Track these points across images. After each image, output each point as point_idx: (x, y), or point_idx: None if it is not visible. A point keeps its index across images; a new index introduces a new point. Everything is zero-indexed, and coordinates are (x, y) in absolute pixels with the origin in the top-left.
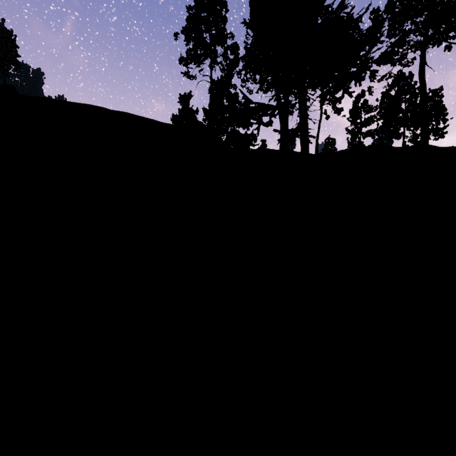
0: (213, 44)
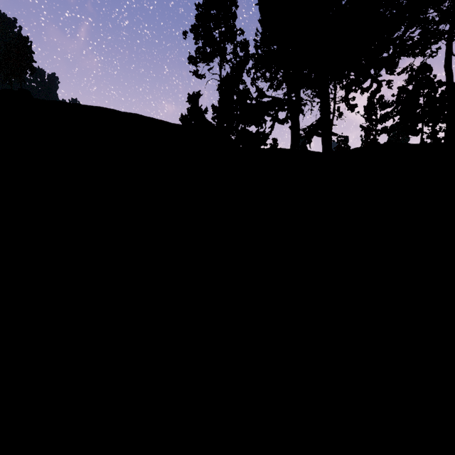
0: (222, 41)
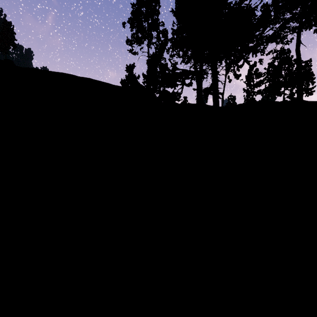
0: (150, 30)
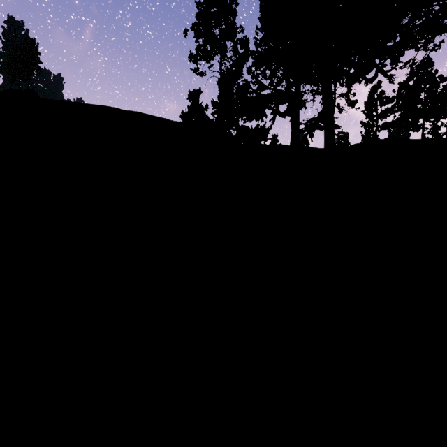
0: (223, 39)
